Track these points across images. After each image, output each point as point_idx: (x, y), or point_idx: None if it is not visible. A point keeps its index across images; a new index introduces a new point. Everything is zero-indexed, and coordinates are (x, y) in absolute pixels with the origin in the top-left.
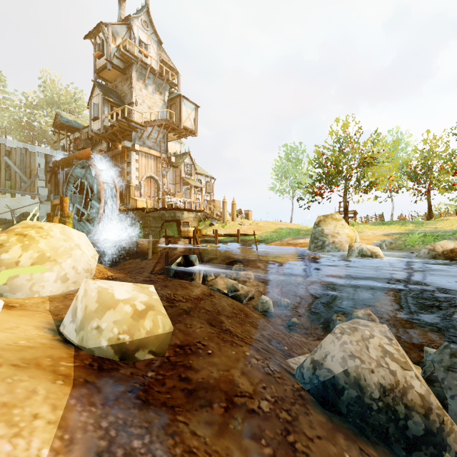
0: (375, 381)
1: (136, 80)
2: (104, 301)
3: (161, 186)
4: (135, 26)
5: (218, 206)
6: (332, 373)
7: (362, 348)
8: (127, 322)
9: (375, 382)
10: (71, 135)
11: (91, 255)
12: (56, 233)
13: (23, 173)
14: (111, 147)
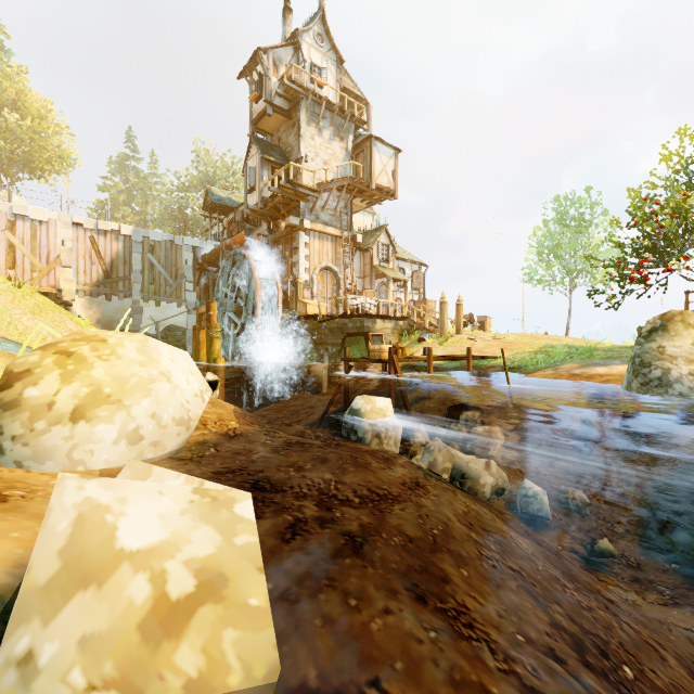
0: None
1: (305, 124)
2: (81, 554)
3: (341, 282)
4: (304, 45)
5: (433, 310)
6: None
7: None
8: (121, 646)
9: None
10: (224, 218)
11: (195, 391)
12: (128, 350)
13: (168, 274)
14: (273, 228)
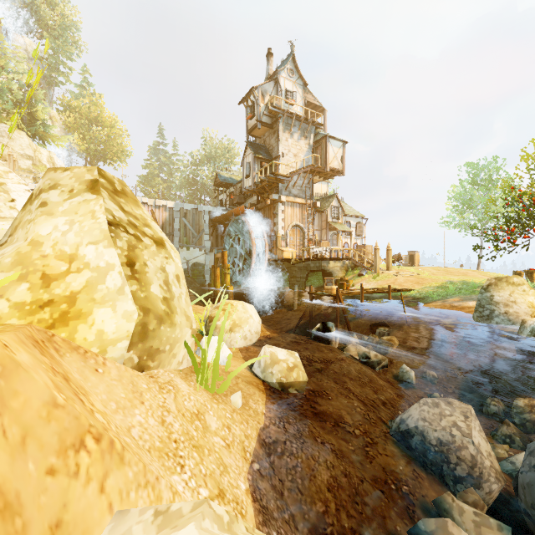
0: (435, 437)
1: (282, 132)
2: (273, 359)
3: (306, 234)
4: (281, 78)
5: (370, 253)
6: (408, 427)
7: (434, 416)
8: (284, 372)
9: (434, 437)
10: (227, 190)
11: (258, 321)
12: (239, 308)
13: (194, 230)
14: (260, 199)
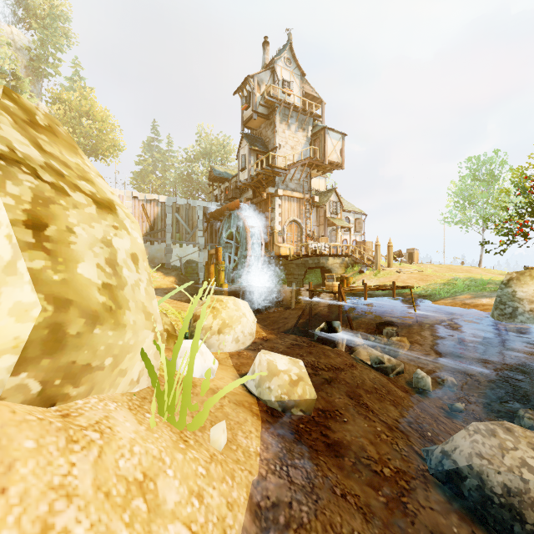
0: (499, 482)
1: (279, 123)
2: (271, 370)
3: (303, 230)
4: (278, 68)
5: (370, 249)
6: (456, 465)
7: (493, 450)
8: (286, 387)
9: (499, 483)
10: (221, 185)
11: (252, 320)
12: (230, 304)
13: (187, 226)
14: (256, 194)
